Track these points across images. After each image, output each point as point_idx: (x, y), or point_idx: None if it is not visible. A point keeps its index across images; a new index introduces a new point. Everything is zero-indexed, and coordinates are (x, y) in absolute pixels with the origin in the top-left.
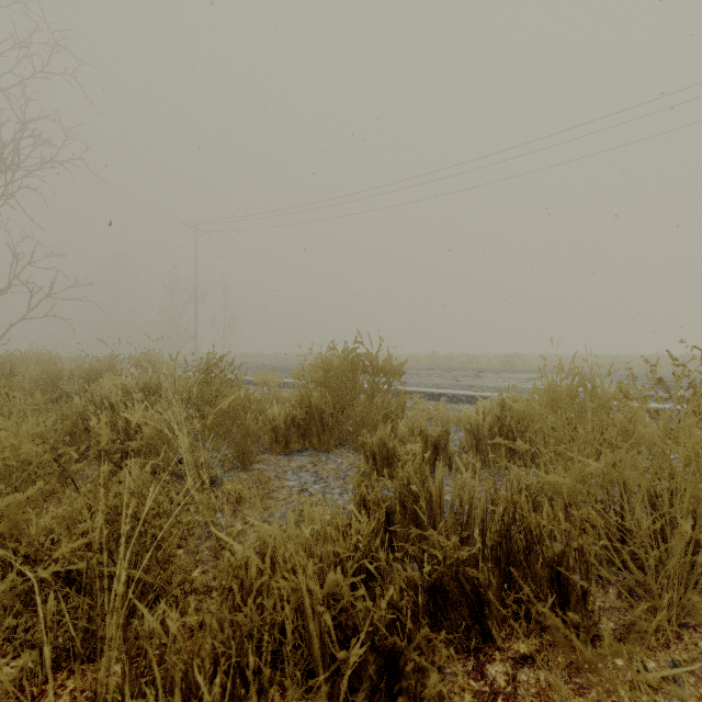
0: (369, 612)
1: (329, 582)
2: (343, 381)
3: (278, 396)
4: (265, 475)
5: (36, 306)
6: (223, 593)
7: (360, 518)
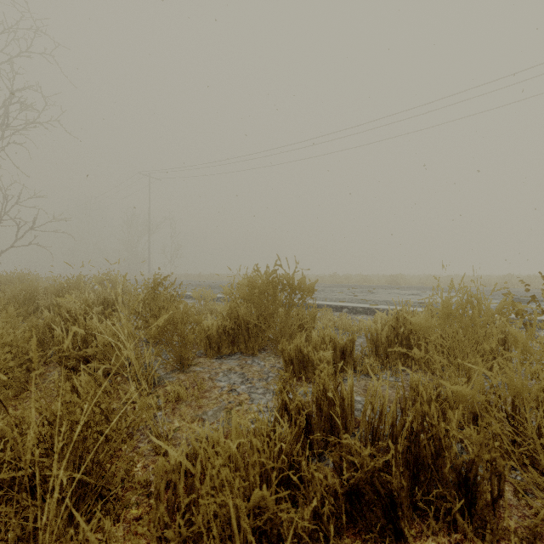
0: (292, 519)
1: (255, 497)
2: (265, 297)
3: (212, 308)
4: (201, 376)
5: (22, 237)
6: (157, 496)
7: (282, 423)
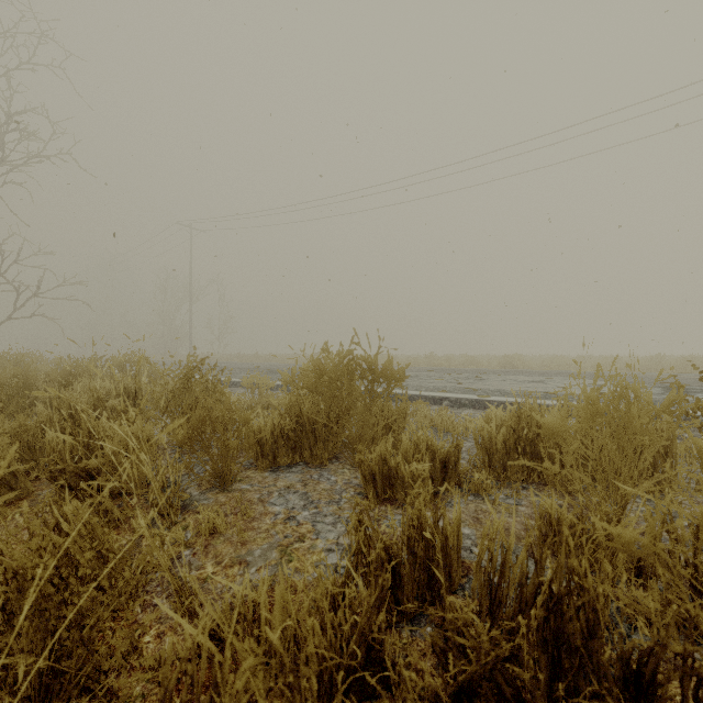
0: None
1: None
2: (338, 387)
3: (269, 401)
4: (247, 498)
5: (23, 305)
6: (164, 698)
7: (356, 579)
